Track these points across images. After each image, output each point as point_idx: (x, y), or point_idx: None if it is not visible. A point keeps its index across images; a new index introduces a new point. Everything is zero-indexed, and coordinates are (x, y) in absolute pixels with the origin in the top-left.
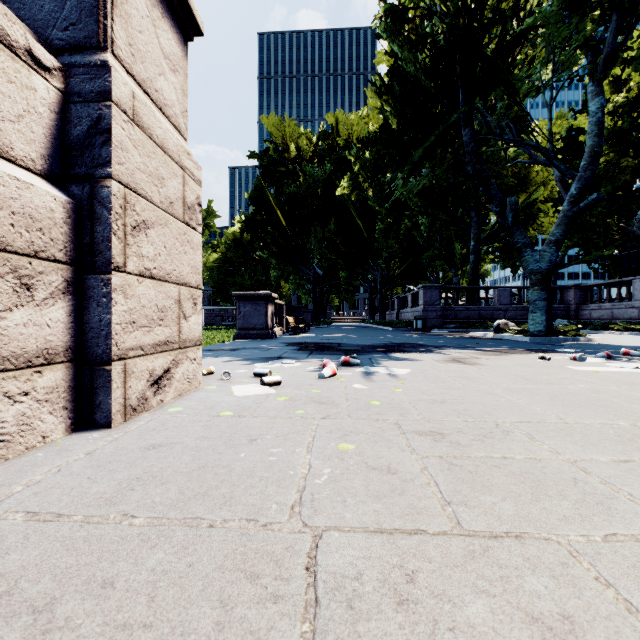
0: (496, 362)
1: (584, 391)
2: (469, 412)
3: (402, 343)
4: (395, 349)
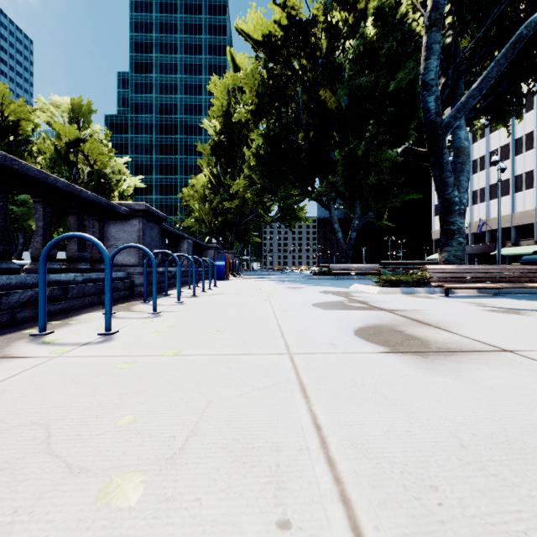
0: None
1: None
2: None
3: None
4: None
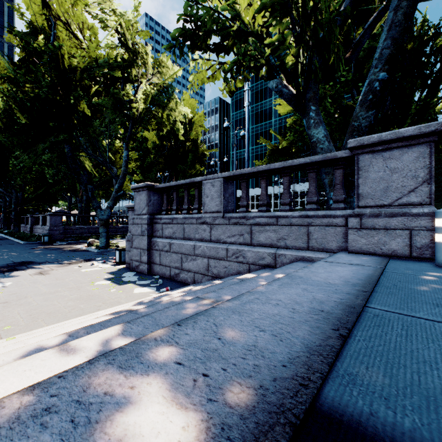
0: (58, 271)
1: (68, 281)
2: (21, 295)
3: (21, 262)
4: (12, 269)
